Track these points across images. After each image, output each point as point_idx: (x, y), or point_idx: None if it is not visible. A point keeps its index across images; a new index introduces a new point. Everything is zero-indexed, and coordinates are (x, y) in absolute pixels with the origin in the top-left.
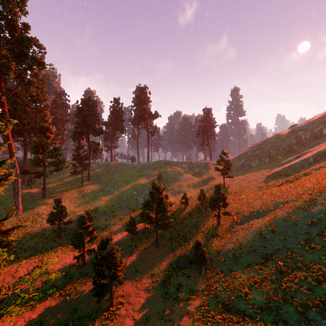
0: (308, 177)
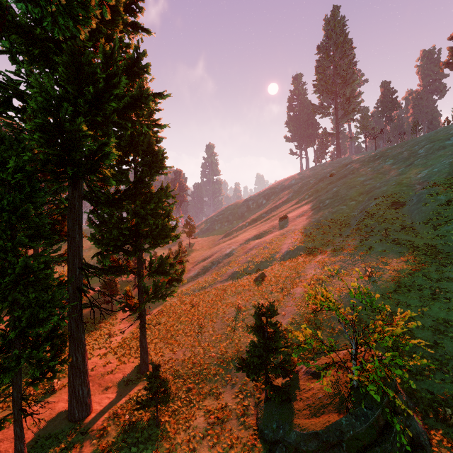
0: (240, 236)
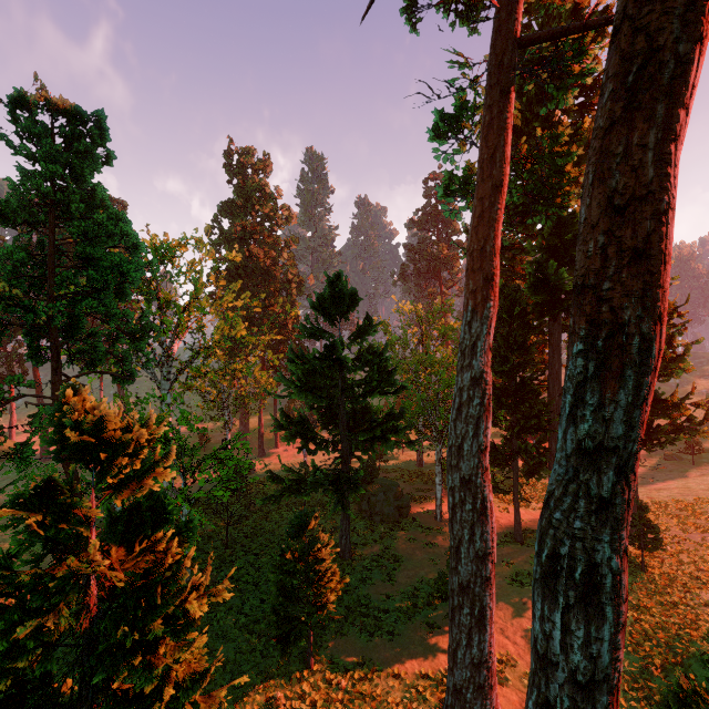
0: None
